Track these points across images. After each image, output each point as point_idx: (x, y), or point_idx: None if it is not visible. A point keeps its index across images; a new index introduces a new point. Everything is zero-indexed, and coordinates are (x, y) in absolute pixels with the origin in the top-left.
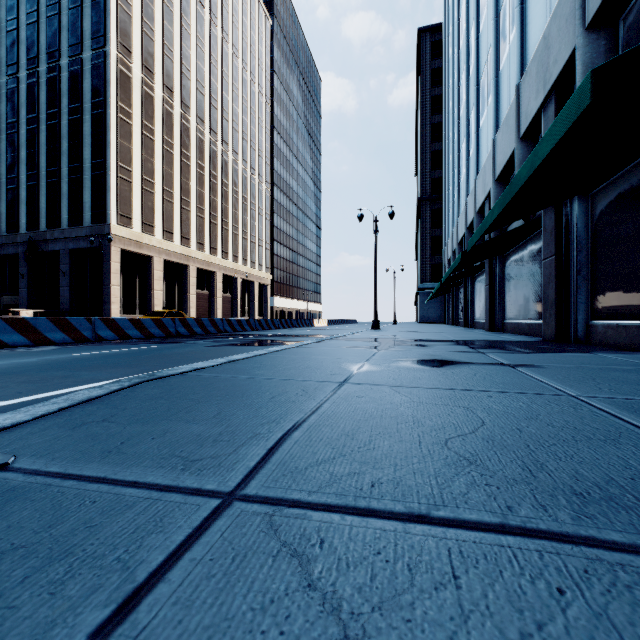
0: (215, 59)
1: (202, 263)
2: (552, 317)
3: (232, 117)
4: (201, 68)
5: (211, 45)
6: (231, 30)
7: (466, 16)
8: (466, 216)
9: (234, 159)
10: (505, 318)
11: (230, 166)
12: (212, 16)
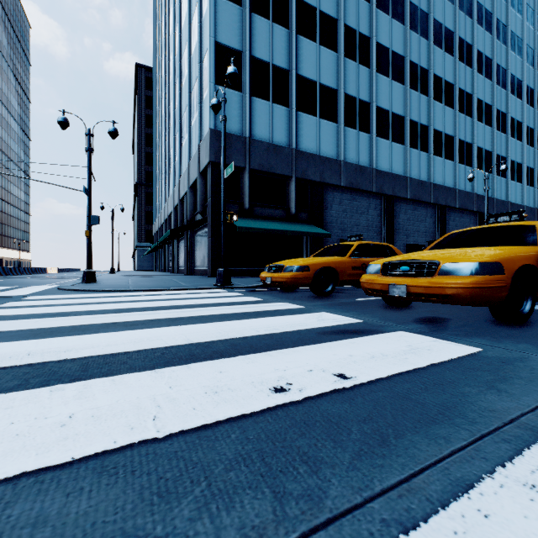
0: None
1: None
2: (186, 267)
3: None
4: None
5: None
6: None
7: (165, 107)
8: (165, 213)
9: None
10: (179, 267)
11: None
12: None
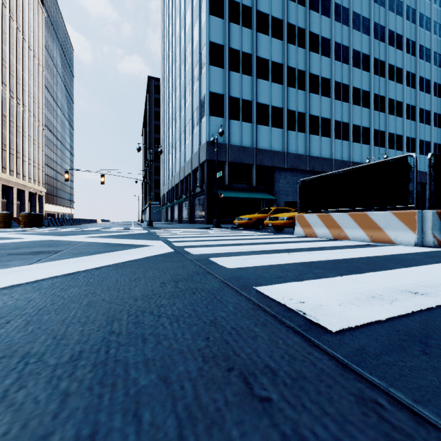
0: (13, 43)
1: (5, 181)
2: (189, 218)
3: (22, 81)
4: (5, 49)
5: (10, 33)
6: (22, 22)
7: (172, 113)
8: (172, 183)
9: (24, 110)
10: (183, 219)
11: (21, 115)
12: (11, 14)
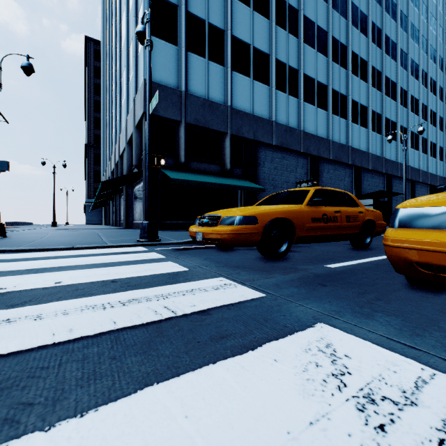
0: None
1: None
2: (125, 220)
3: None
4: None
5: None
6: None
7: (109, 72)
8: (109, 171)
9: None
10: (121, 221)
11: None
12: None
